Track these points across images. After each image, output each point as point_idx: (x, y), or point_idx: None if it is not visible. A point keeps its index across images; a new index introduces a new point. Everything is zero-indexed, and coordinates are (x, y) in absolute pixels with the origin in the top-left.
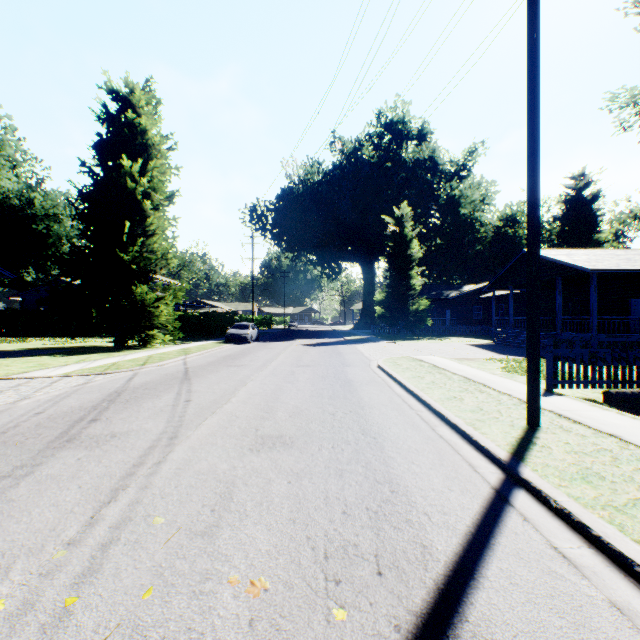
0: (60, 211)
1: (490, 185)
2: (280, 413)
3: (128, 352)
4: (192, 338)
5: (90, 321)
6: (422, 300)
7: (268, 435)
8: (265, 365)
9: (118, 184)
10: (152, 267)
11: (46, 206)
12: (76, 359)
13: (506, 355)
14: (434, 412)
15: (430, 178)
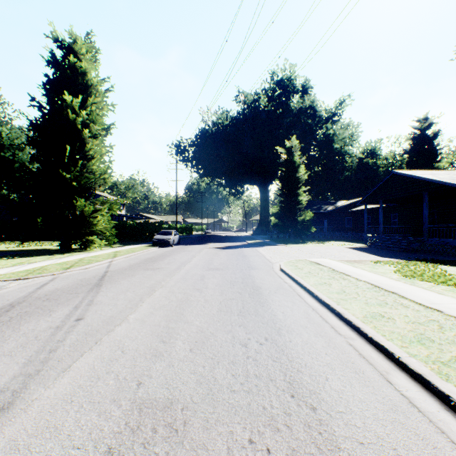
0: (23, 142)
1: (356, 126)
2: (179, 343)
3: (68, 255)
4: (128, 242)
5: (37, 229)
6: (307, 212)
7: (151, 400)
8: (179, 268)
9: (62, 116)
10: (92, 185)
11: (11, 138)
12: (16, 262)
13: (386, 257)
14: (370, 341)
15: (310, 122)
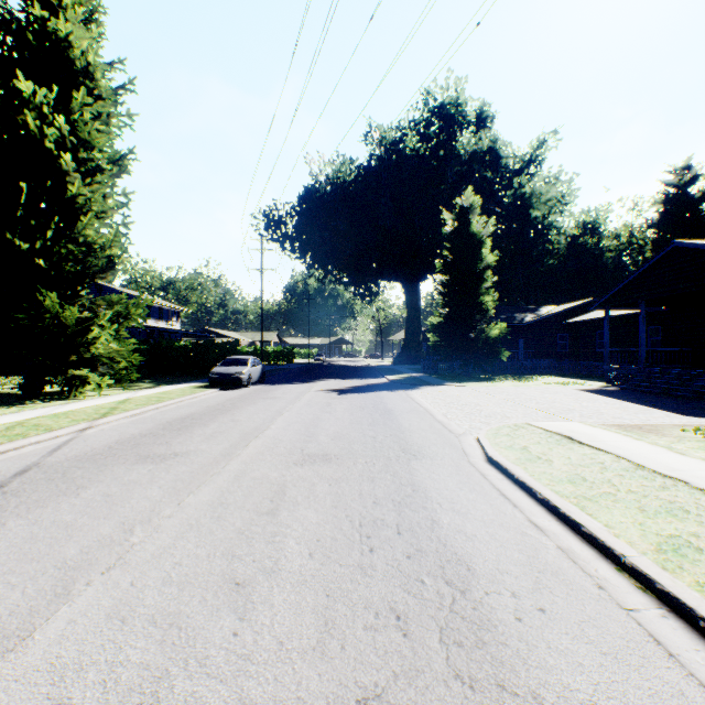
0: None
1: (571, 179)
2: None
3: (17, 408)
4: (174, 377)
5: None
6: (493, 325)
7: None
8: (227, 455)
9: (20, 128)
10: (89, 269)
11: None
12: None
13: (697, 417)
14: None
15: (490, 175)
